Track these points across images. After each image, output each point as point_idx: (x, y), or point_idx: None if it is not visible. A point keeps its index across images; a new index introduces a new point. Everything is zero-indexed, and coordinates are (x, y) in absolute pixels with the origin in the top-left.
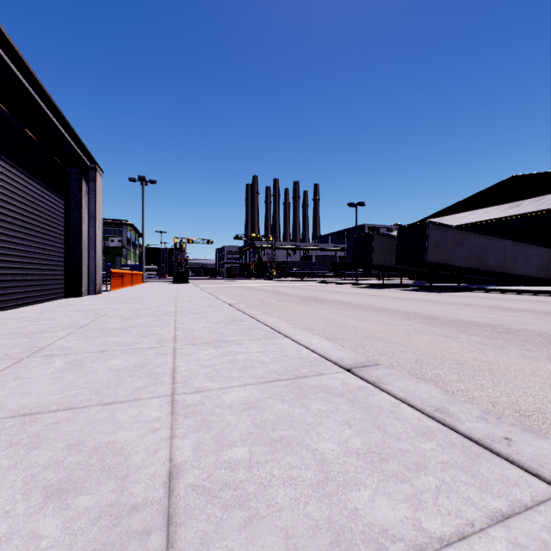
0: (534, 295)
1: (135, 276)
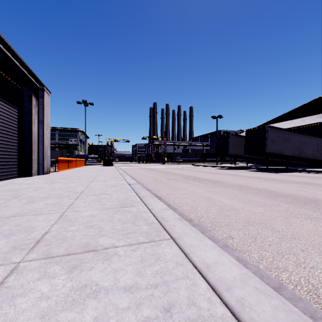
0: None
1: (79, 162)
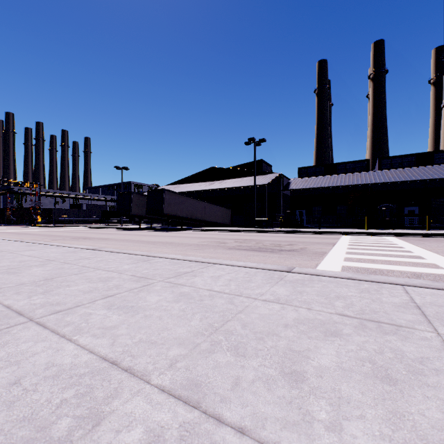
0: (209, 231)
1: None
